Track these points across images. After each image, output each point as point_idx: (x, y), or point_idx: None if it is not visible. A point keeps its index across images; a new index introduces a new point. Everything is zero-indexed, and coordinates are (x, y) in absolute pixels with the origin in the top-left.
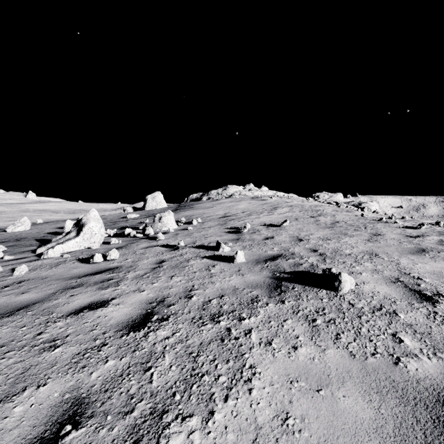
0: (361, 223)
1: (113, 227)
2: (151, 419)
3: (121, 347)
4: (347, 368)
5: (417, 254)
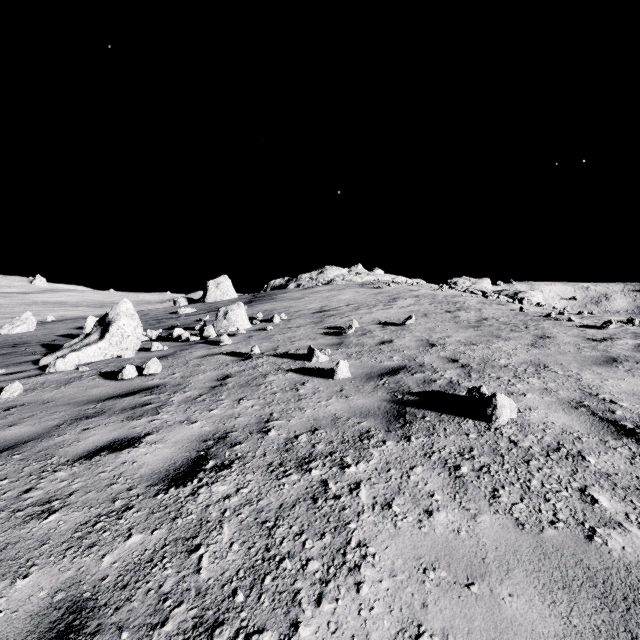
0: (519, 320)
1: (157, 327)
2: (194, 637)
3: (154, 512)
4: (513, 545)
5: (605, 366)
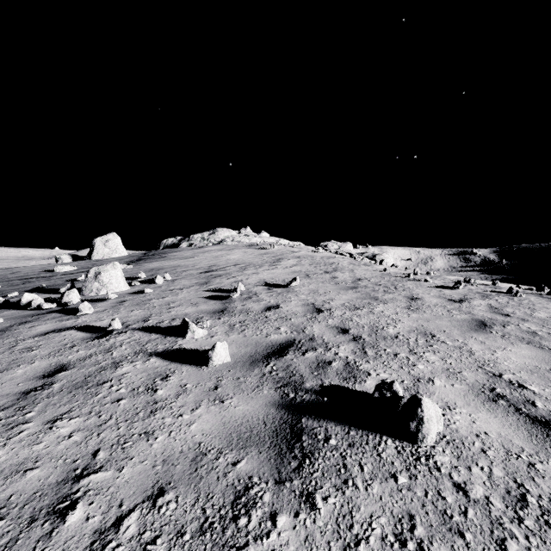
0: (387, 280)
1: (17, 289)
2: None
3: None
4: None
5: (482, 332)
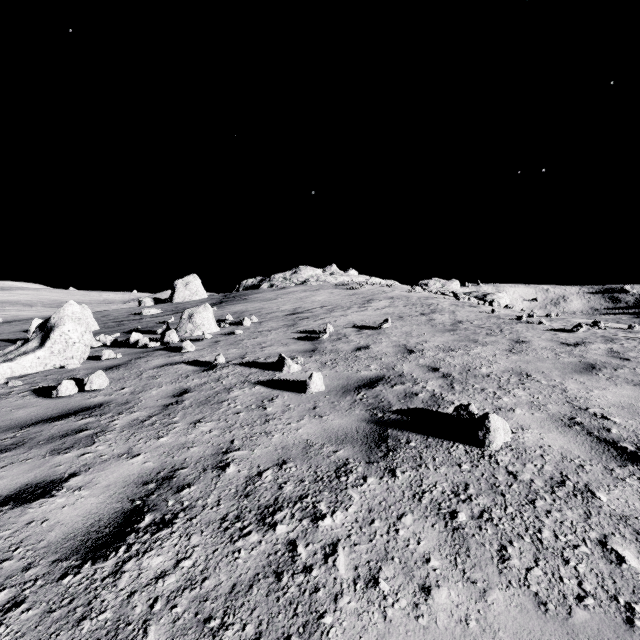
0: (493, 323)
1: (115, 330)
2: None
3: (52, 609)
4: None
5: (586, 374)
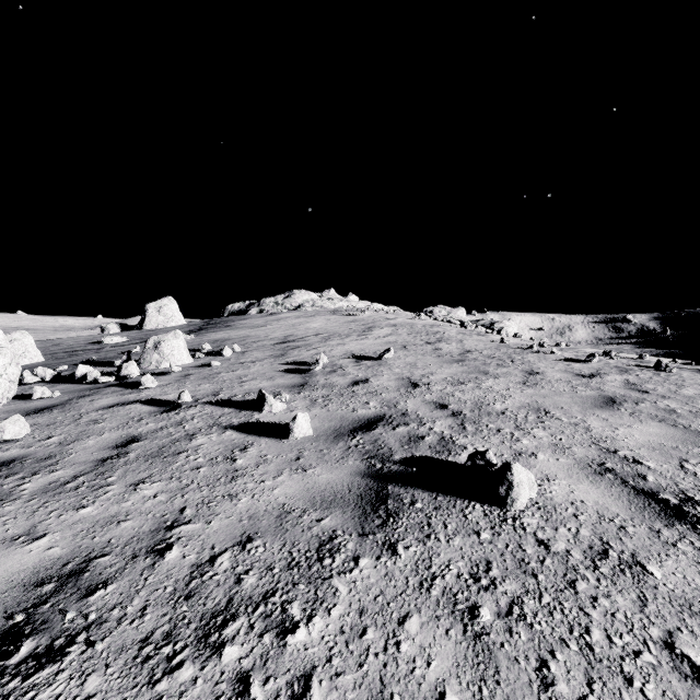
0: (503, 353)
1: (64, 362)
2: None
3: None
4: None
5: (608, 409)
